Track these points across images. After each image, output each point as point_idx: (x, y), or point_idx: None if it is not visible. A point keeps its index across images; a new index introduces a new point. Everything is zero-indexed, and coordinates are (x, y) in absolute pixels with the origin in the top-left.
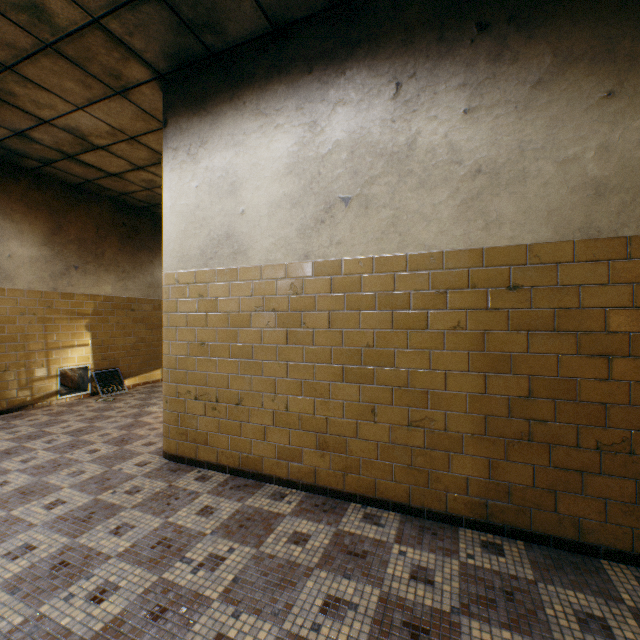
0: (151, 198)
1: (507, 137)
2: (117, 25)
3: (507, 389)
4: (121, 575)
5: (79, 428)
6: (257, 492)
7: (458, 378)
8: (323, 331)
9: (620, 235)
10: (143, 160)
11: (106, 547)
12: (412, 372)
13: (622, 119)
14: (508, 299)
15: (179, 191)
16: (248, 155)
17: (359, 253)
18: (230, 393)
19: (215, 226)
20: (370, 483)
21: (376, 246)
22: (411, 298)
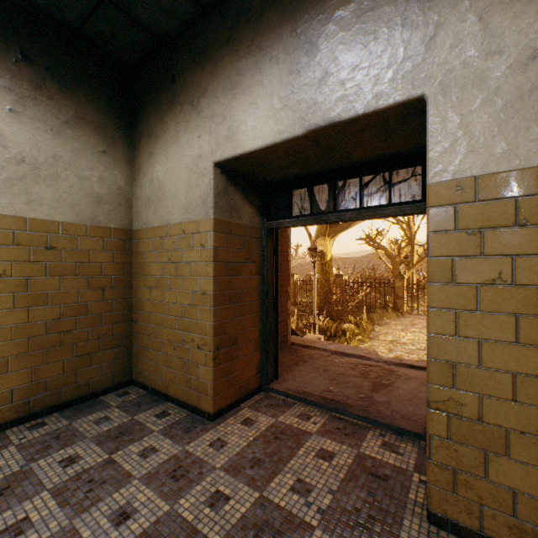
0: None
1: (47, 146)
2: None
3: (47, 316)
4: None
5: None
6: None
7: (5, 315)
8: None
9: (109, 226)
10: None
11: None
12: None
13: (110, 167)
14: (47, 255)
15: None
16: None
17: None
18: None
19: None
20: None
21: None
22: None
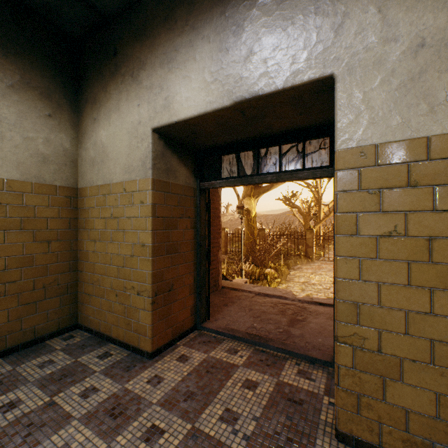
0: None
1: None
2: None
3: None
4: None
5: None
6: None
7: None
8: None
9: (55, 184)
10: None
11: None
12: None
13: (56, 130)
14: None
15: None
16: None
17: None
18: None
19: None
20: None
21: None
22: None
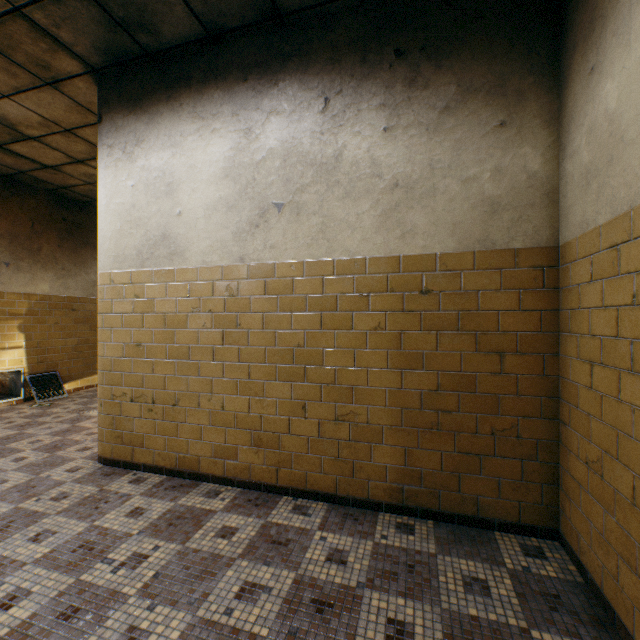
0: (94, 193)
1: (420, 155)
2: (41, 16)
3: (420, 384)
4: (35, 581)
5: (7, 436)
6: (192, 491)
7: (379, 375)
8: (258, 332)
9: (510, 247)
10: (82, 153)
11: (22, 555)
12: (339, 370)
13: (512, 146)
14: (421, 302)
15: (114, 189)
16: (185, 157)
17: (291, 257)
18: (167, 394)
19: (152, 226)
20: (301, 476)
21: (307, 251)
22: (338, 301)
